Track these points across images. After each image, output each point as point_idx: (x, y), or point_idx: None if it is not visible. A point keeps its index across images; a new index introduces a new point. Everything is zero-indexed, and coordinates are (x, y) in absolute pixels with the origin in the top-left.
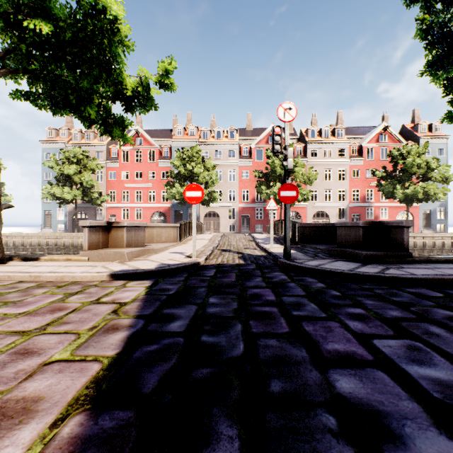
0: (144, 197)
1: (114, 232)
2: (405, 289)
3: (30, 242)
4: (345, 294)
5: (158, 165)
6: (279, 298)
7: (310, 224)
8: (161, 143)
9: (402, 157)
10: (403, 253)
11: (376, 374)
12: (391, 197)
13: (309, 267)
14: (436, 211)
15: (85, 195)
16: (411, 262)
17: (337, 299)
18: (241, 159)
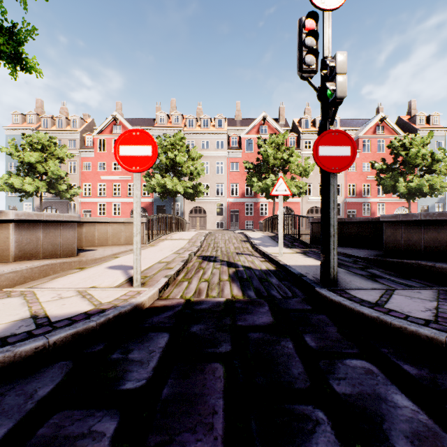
0: (123, 190)
1: None
2: None
3: None
4: None
5: None
6: None
7: None
8: None
9: (403, 148)
10: None
11: None
12: (392, 191)
13: (446, 338)
14: (434, 207)
15: (51, 187)
16: None
17: None
18: (229, 150)
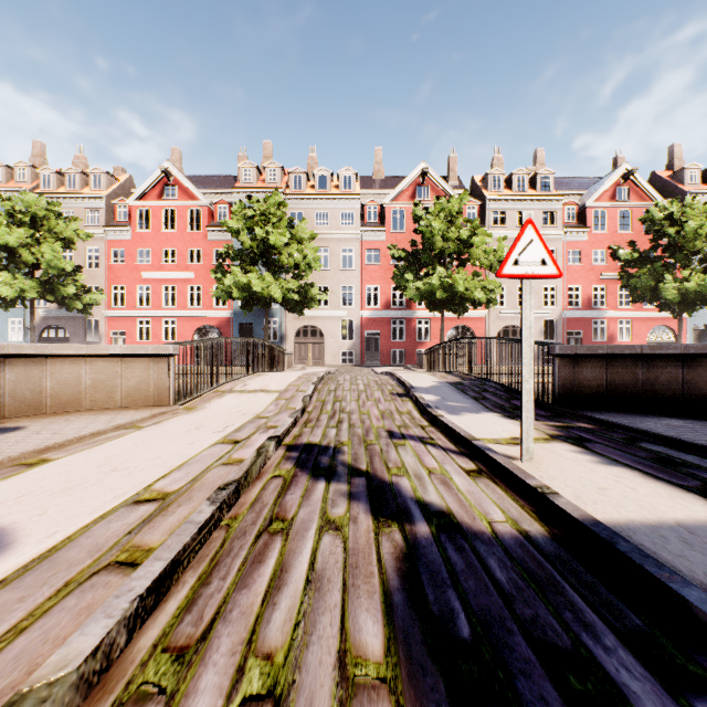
0: (180, 297)
1: None
2: None
3: None
4: None
5: (208, 238)
6: None
7: (593, 348)
8: (214, 198)
9: (670, 222)
10: None
11: None
12: (651, 297)
13: None
14: None
15: (48, 291)
16: None
17: None
18: (364, 228)
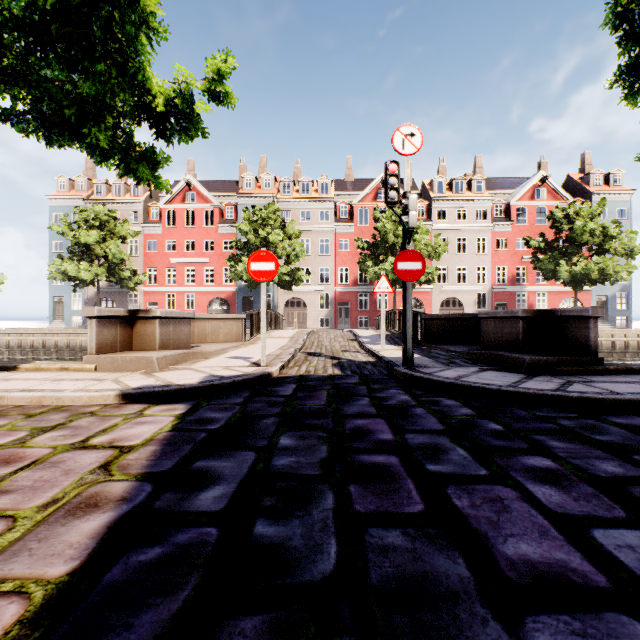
0: (198, 277)
1: (140, 326)
2: (608, 419)
3: (30, 342)
4: (511, 429)
5: (219, 232)
6: (401, 436)
7: (439, 315)
8: (222, 199)
9: (568, 220)
10: (588, 357)
11: (631, 633)
12: (553, 277)
13: (445, 380)
14: (615, 298)
15: (111, 274)
16: (602, 372)
17: (500, 437)
18: (337, 223)
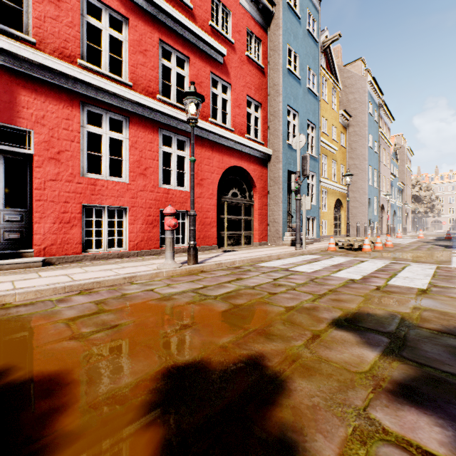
0: None
1: (426, 228)
2: None
3: None
4: None
5: None
6: None
7: None
8: None
9: None
10: None
11: None
12: None
13: None
14: None
15: None
16: None
17: None
18: None
